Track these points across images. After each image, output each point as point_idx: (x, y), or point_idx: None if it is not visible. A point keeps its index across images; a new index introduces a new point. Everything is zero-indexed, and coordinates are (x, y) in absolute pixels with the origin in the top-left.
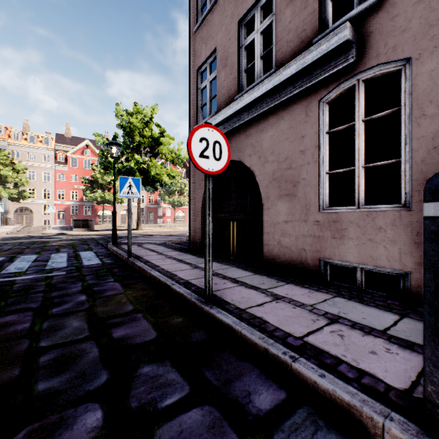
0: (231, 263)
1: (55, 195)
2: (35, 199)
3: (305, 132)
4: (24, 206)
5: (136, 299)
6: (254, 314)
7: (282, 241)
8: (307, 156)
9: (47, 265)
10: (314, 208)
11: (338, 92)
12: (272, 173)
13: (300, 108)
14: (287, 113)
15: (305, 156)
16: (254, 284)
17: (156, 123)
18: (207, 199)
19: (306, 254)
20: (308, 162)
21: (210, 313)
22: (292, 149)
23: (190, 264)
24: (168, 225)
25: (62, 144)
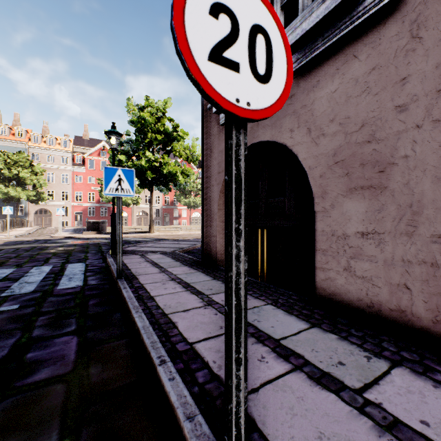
0: (262, 293)
1: (72, 197)
2: (54, 201)
3: (409, 70)
4: (43, 207)
5: (81, 403)
6: None
7: (355, 267)
8: (414, 114)
9: (9, 288)
10: (433, 211)
11: None
12: (333, 152)
13: (395, 28)
14: (366, 46)
15: (409, 113)
16: (324, 365)
17: (168, 117)
18: (232, 190)
19: (412, 297)
20: (416, 125)
21: None
22: (377, 107)
23: (200, 295)
24: (184, 227)
25: (80, 146)
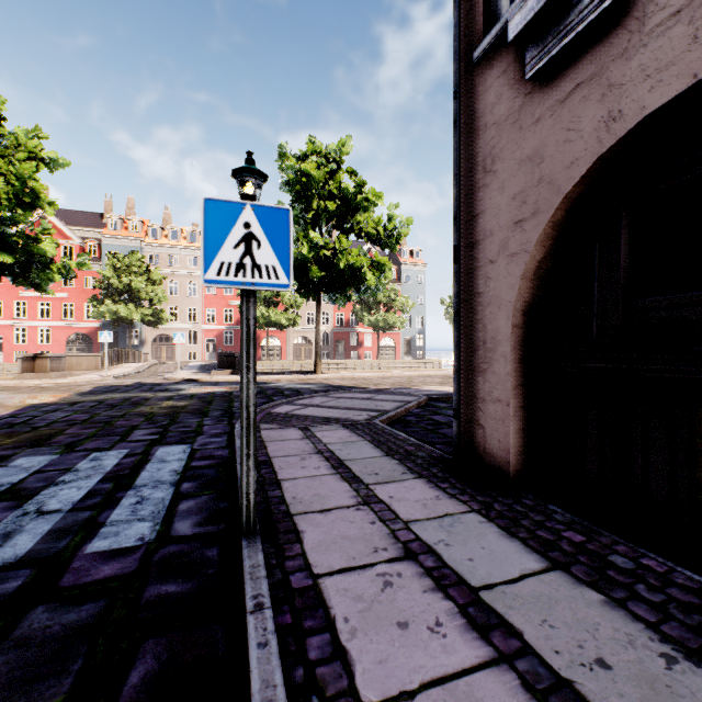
0: None
1: (203, 317)
2: (177, 322)
3: None
4: (164, 333)
5: None
6: None
7: None
8: None
9: None
10: None
11: None
12: None
13: None
14: None
15: None
16: None
17: (347, 169)
18: None
19: None
20: None
21: None
22: None
23: None
24: (367, 362)
25: None
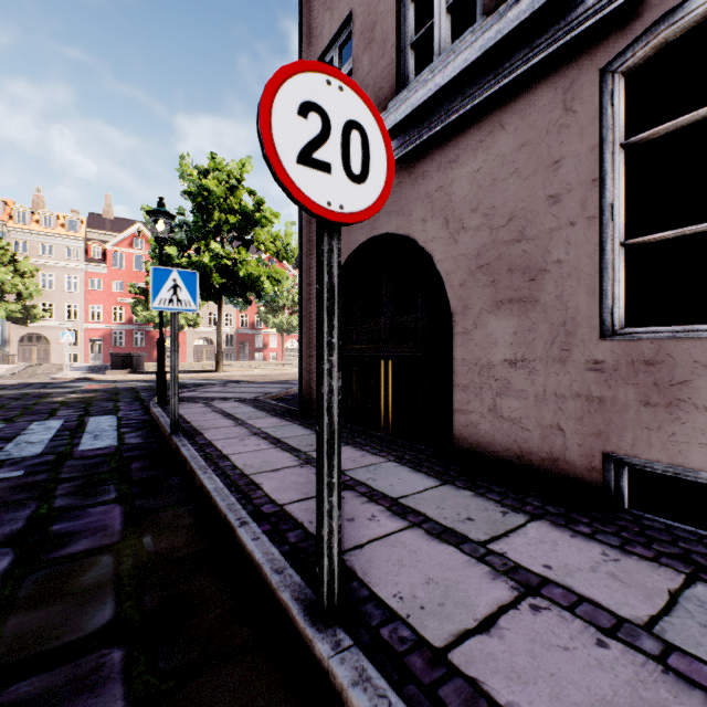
0: (384, 448)
1: (86, 314)
2: (53, 320)
3: (562, 151)
4: (35, 331)
5: (139, 572)
6: (483, 687)
7: (502, 406)
8: (568, 207)
9: (2, 450)
10: (588, 331)
11: (659, 39)
12: (476, 253)
13: (547, 96)
14: (514, 114)
15: (562, 206)
16: (449, 521)
17: (247, 189)
18: (324, 300)
19: (566, 440)
20: (570, 222)
21: (334, 674)
22: (527, 196)
23: (296, 452)
24: (272, 363)
25: (98, 230)
